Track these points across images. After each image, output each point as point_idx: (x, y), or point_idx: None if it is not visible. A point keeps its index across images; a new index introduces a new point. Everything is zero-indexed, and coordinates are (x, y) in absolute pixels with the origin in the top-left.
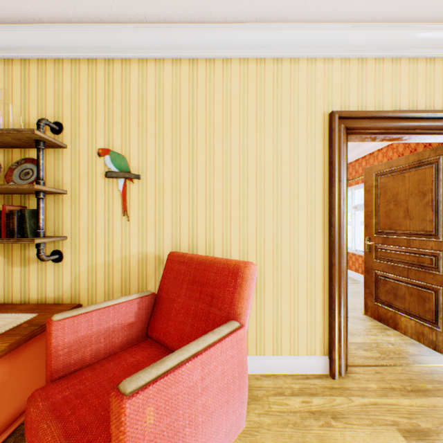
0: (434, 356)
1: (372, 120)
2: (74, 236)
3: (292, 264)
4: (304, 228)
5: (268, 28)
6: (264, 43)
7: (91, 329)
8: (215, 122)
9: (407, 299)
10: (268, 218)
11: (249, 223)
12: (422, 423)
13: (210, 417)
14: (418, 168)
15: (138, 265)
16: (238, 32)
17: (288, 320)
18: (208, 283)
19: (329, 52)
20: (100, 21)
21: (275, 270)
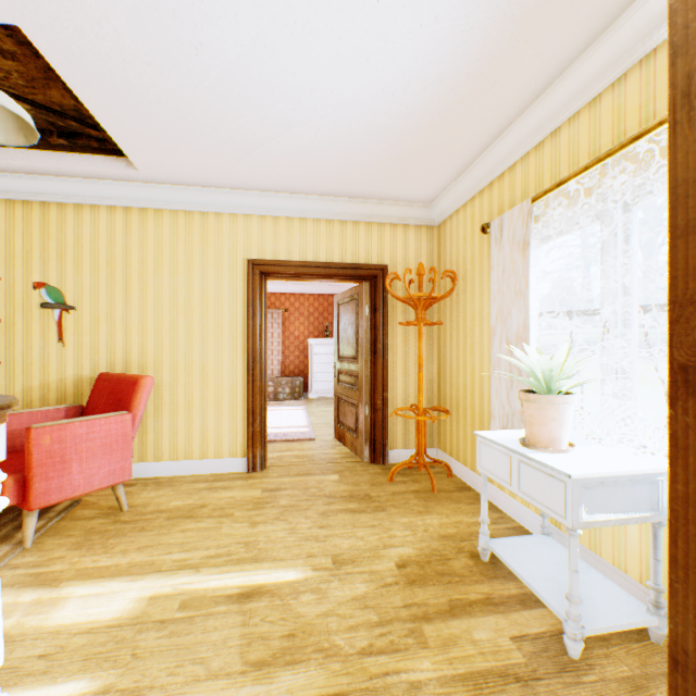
0: (350, 458)
1: (283, 267)
2: (9, 361)
3: (217, 382)
4: (227, 353)
5: (191, 190)
6: (190, 200)
7: (22, 426)
8: (149, 262)
9: (348, 416)
10: (196, 345)
11: (179, 349)
12: (284, 486)
13: (94, 456)
14: (351, 302)
15: (74, 386)
16: (166, 191)
17: (214, 429)
18: (120, 392)
19: (247, 211)
20: (35, 173)
21: (202, 388)
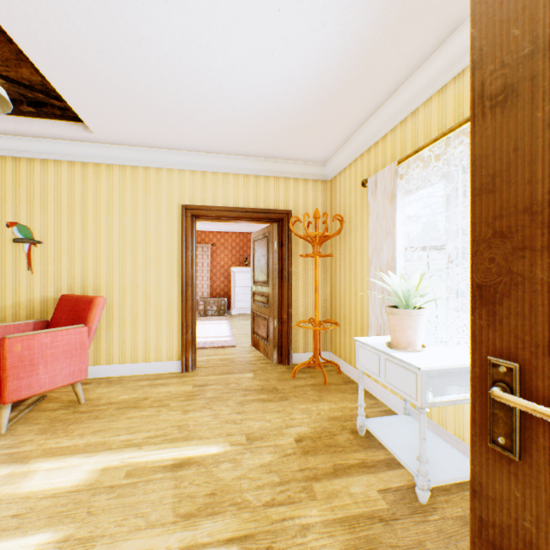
0: (262, 360)
1: (209, 211)
2: None
3: (157, 302)
4: (165, 279)
5: (136, 149)
6: (135, 157)
7: None
8: (102, 206)
9: (261, 327)
10: (140, 272)
11: (127, 275)
12: (210, 382)
13: (57, 360)
14: (264, 238)
15: (41, 305)
16: (116, 150)
17: (155, 338)
18: (78, 309)
19: (181, 167)
20: (9, 134)
21: (145, 306)
